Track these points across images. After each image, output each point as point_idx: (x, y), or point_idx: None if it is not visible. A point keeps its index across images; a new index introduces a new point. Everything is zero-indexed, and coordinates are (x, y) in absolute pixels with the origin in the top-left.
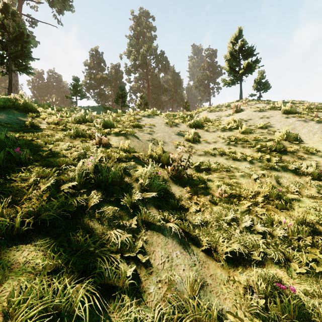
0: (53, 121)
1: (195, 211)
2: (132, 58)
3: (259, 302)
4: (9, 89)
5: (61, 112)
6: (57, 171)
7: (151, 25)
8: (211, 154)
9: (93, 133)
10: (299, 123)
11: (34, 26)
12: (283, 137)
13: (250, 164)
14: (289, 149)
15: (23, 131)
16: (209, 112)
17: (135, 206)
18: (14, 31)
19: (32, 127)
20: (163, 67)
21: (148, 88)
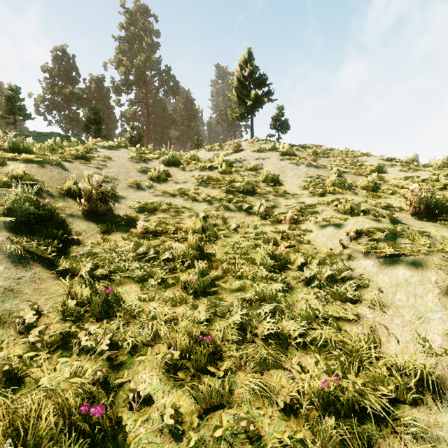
0: None
1: (92, 245)
2: (121, 70)
3: (70, 303)
4: None
5: None
6: None
7: (151, 27)
8: (171, 195)
9: None
10: (290, 165)
11: None
12: (262, 178)
13: (208, 205)
14: (258, 190)
15: None
16: (207, 151)
17: None
18: None
19: None
20: (170, 89)
21: (147, 116)
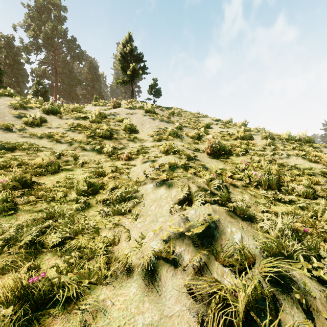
0: None
1: None
2: (30, 33)
3: None
4: None
5: None
6: None
7: (58, 2)
8: (39, 137)
9: None
10: (149, 120)
11: None
12: (123, 127)
13: (69, 145)
14: (115, 136)
15: None
16: (93, 106)
17: None
18: None
19: None
20: (76, 55)
21: (56, 75)
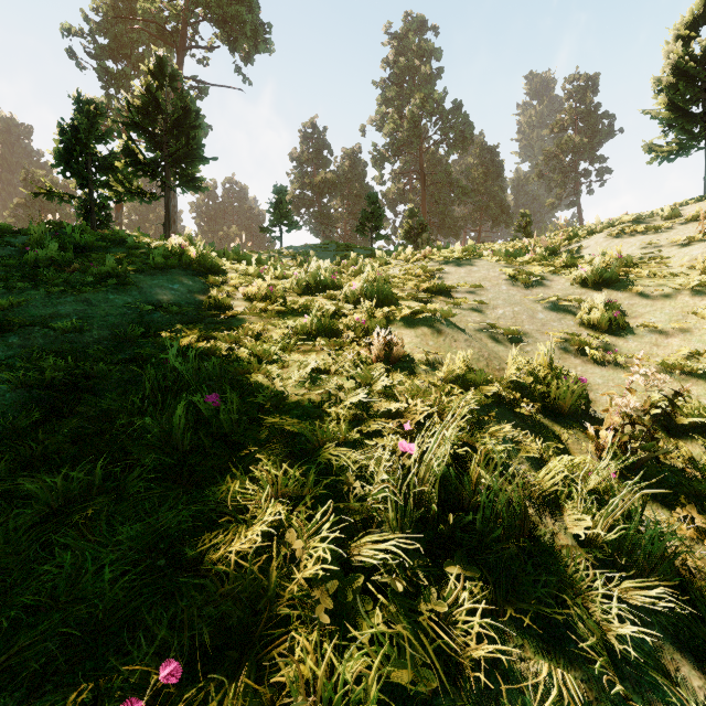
0: (258, 294)
1: None
2: (387, 128)
3: None
4: (166, 226)
5: (263, 267)
6: (323, 478)
7: (430, 47)
8: (689, 372)
9: (358, 325)
10: None
11: (203, 97)
12: None
13: None
14: None
15: (204, 323)
16: (612, 239)
17: (605, 643)
18: (174, 111)
19: (218, 309)
20: (458, 138)
21: (422, 191)
